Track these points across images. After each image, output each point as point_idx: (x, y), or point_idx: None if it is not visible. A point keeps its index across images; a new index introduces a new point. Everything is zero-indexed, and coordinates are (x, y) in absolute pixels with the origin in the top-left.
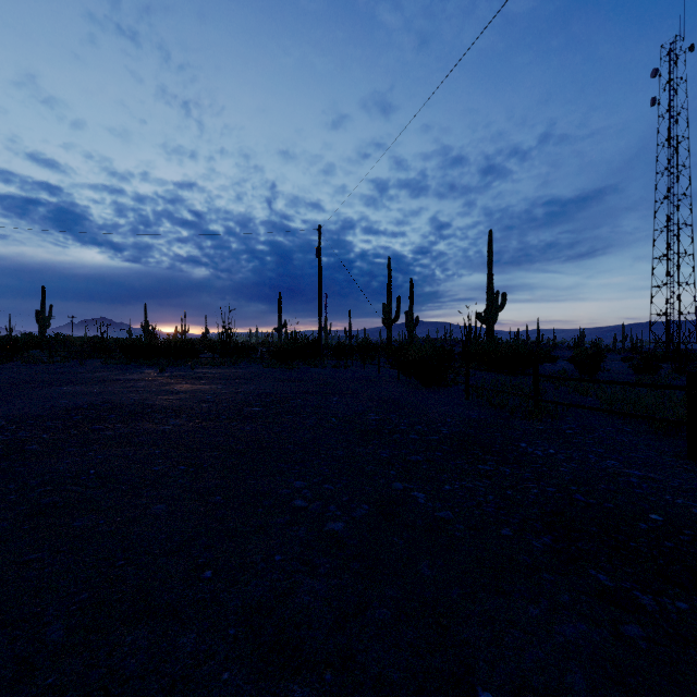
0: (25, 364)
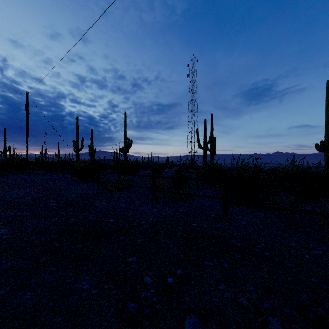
0: None
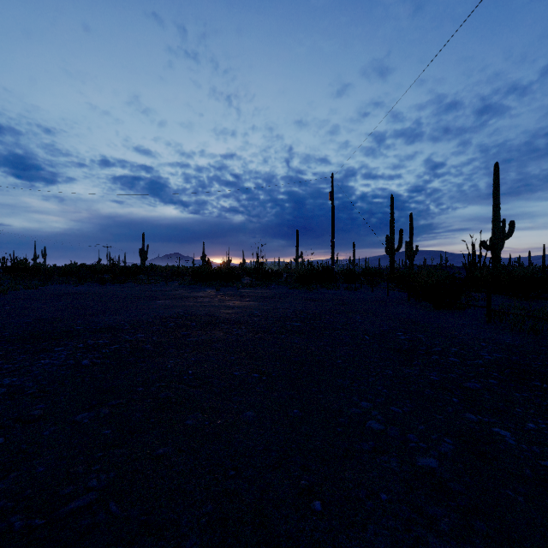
0: (135, 284)
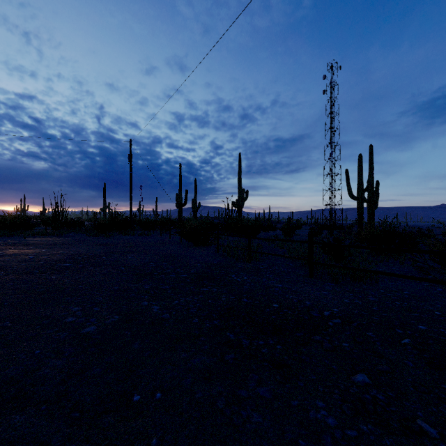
0: None
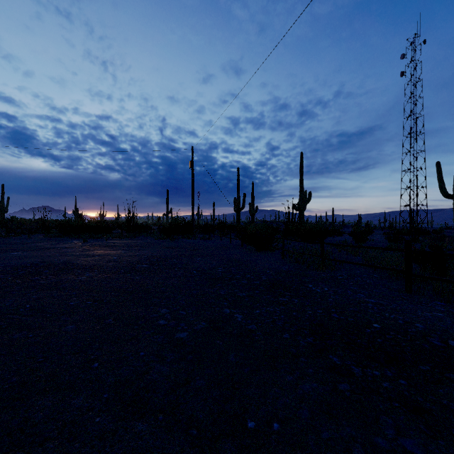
0: None
